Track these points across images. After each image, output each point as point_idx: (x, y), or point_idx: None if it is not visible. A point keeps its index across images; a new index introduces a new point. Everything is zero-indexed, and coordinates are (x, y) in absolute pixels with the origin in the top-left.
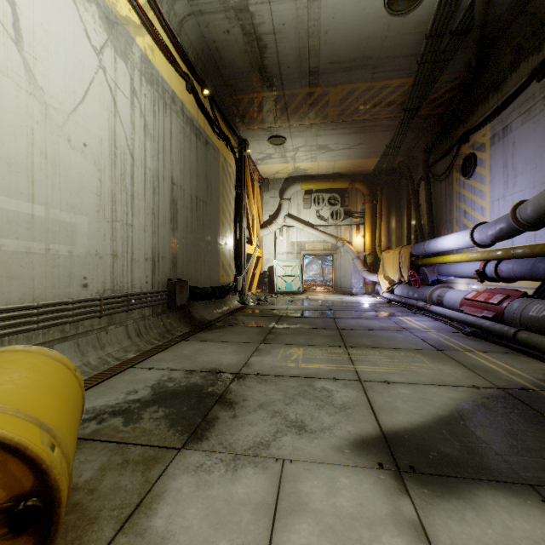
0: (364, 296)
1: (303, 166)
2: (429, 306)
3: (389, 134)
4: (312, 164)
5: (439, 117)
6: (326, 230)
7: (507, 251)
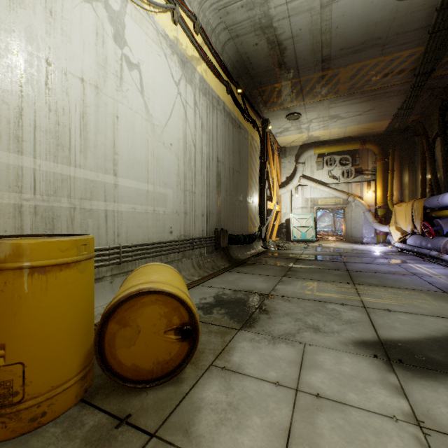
0: (374, 245)
1: (316, 134)
2: (442, 255)
3: (400, 97)
4: (324, 132)
5: None
6: (337, 187)
7: None
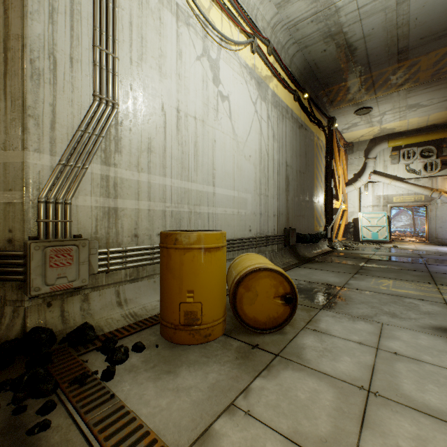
0: None
1: (390, 126)
2: None
3: None
4: (401, 122)
5: None
6: (417, 182)
7: None
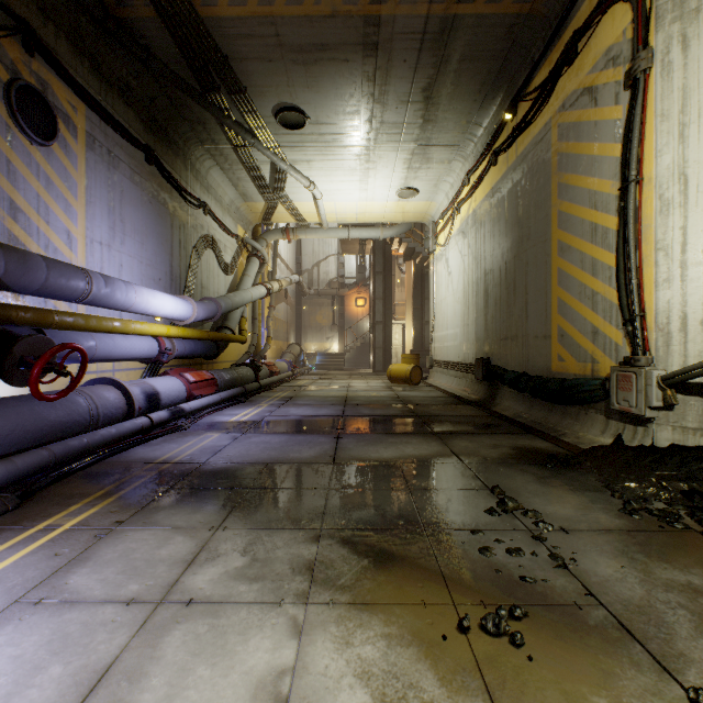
0: None
1: None
2: (182, 407)
3: None
4: None
5: None
6: None
7: (207, 334)
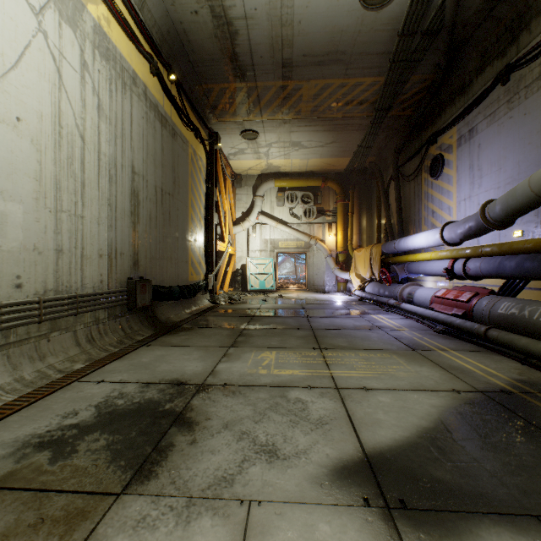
0: (336, 294)
1: (276, 163)
2: (400, 303)
3: (361, 133)
4: (286, 161)
5: (409, 118)
6: (299, 228)
7: (475, 249)
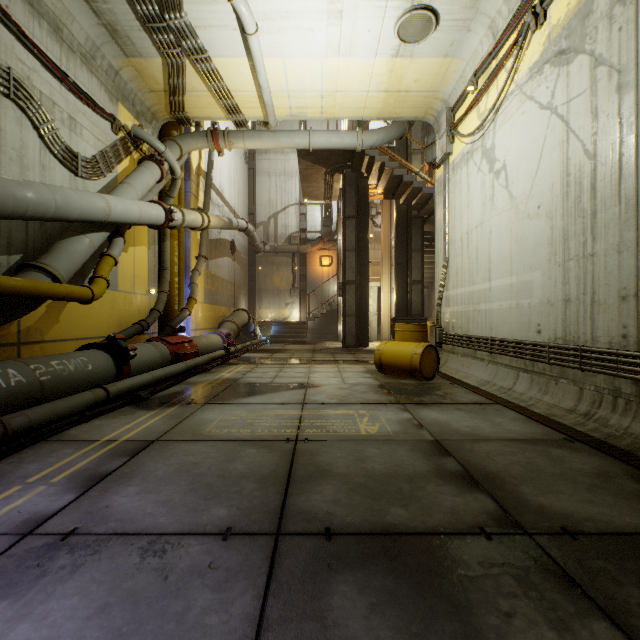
0: None
1: None
2: None
3: None
4: None
5: None
6: None
7: None
